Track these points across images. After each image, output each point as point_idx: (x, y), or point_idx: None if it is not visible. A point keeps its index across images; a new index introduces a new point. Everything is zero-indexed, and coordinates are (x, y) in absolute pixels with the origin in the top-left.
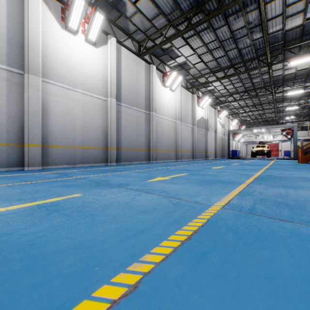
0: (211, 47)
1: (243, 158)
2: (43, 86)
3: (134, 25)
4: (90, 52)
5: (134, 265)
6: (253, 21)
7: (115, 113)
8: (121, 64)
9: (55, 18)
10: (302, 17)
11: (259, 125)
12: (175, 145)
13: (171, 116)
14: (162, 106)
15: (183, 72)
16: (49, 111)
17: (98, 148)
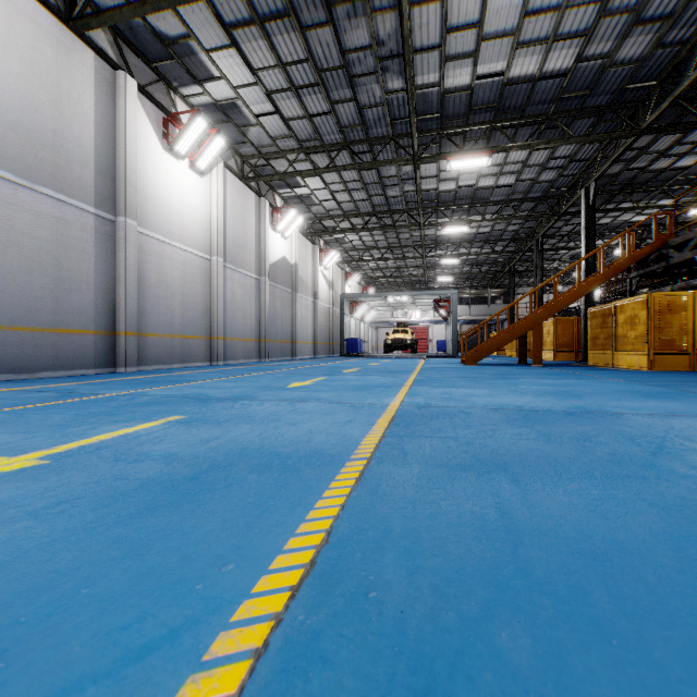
0: (297, 78)
1: (370, 356)
2: None
3: None
4: None
5: None
6: (387, 41)
7: None
8: None
9: None
10: (472, 69)
11: (399, 289)
12: (208, 322)
13: (196, 240)
14: (162, 207)
15: (231, 131)
16: None
17: None
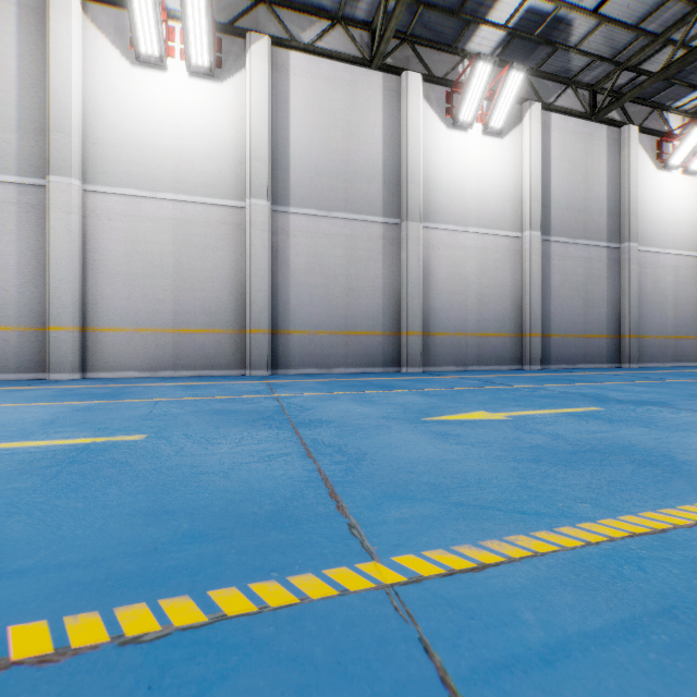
0: None
1: None
2: (423, 236)
3: (586, 56)
4: (490, 151)
5: None
6: None
7: (539, 260)
8: (550, 152)
9: (438, 116)
10: None
11: None
12: None
13: (686, 242)
14: (655, 222)
15: None
16: (429, 275)
17: (505, 335)
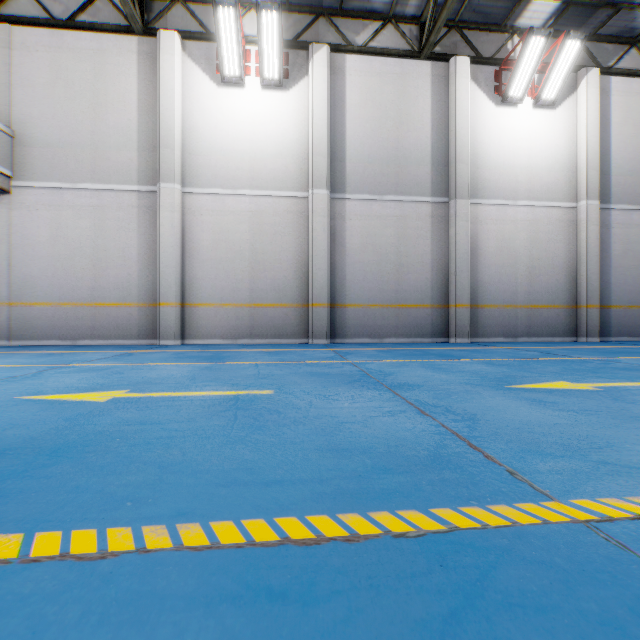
0: None
1: None
2: (471, 212)
3: None
4: (542, 124)
5: None
6: None
7: (597, 229)
8: (608, 117)
9: (486, 95)
10: None
11: None
12: None
13: None
14: None
15: None
16: (477, 249)
17: (557, 307)
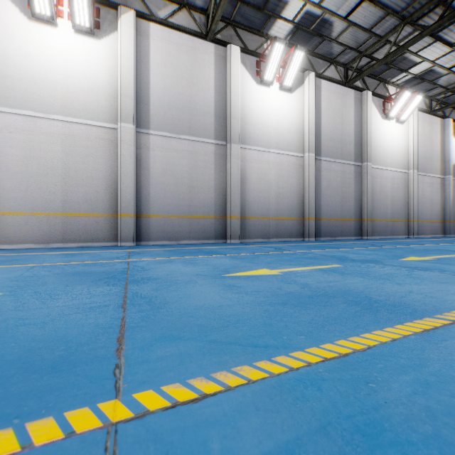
0: None
1: None
2: (241, 154)
3: (342, 45)
4: (284, 101)
5: None
6: None
7: (314, 171)
8: (320, 104)
9: (251, 75)
10: None
11: None
12: (406, 211)
13: (399, 163)
14: (381, 150)
15: (422, 86)
16: (245, 179)
17: (293, 219)
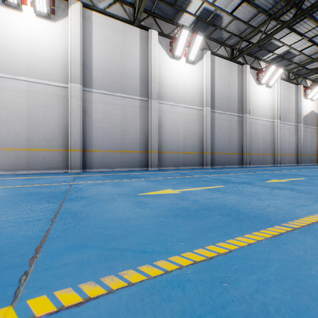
0: None
1: None
2: (159, 107)
3: (229, 33)
4: (189, 70)
5: (315, 214)
6: None
7: (210, 120)
8: (214, 73)
9: (165, 52)
10: None
11: None
12: (272, 148)
13: (267, 115)
14: (256, 106)
15: (283, 62)
16: (162, 125)
17: (195, 153)
